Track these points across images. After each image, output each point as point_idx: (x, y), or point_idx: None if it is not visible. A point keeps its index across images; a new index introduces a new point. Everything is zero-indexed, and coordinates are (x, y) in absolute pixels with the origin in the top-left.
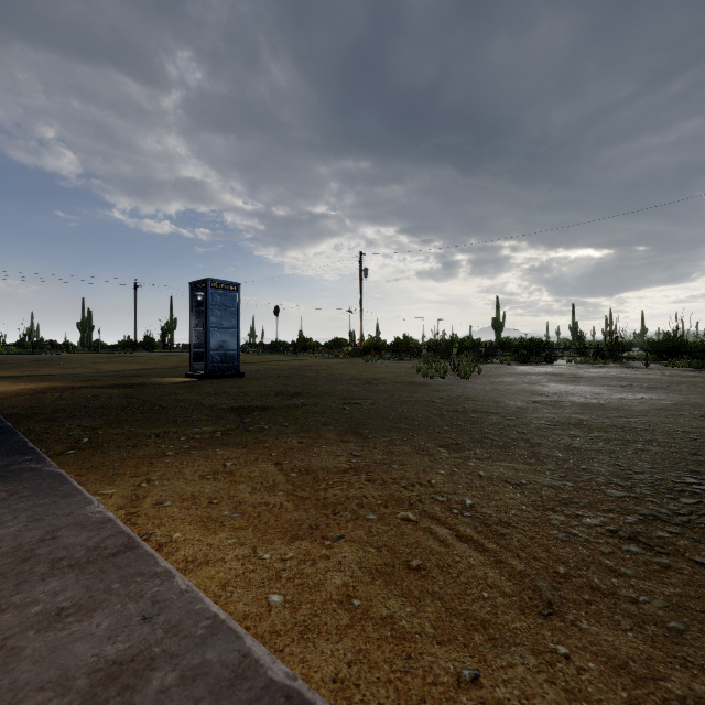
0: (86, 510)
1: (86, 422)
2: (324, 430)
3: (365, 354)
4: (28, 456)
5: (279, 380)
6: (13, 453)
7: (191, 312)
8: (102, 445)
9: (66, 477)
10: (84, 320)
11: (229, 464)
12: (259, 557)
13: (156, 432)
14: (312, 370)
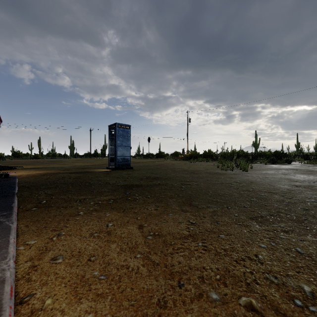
0: None
1: (50, 191)
2: (170, 201)
3: (189, 158)
4: (5, 212)
5: (148, 171)
6: (0, 209)
7: (109, 139)
8: (51, 205)
9: (10, 231)
10: (71, 144)
11: (110, 224)
12: None
13: (80, 198)
14: (164, 166)
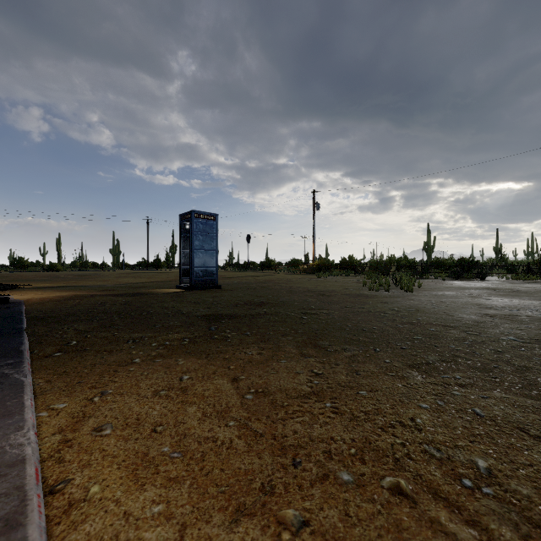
0: (8, 440)
1: (83, 325)
2: (283, 340)
3: (317, 271)
4: (11, 360)
5: (247, 291)
6: (2, 355)
7: (180, 237)
8: (86, 348)
9: (24, 388)
10: (114, 247)
11: (186, 377)
12: None
13: (134, 337)
14: (275, 284)
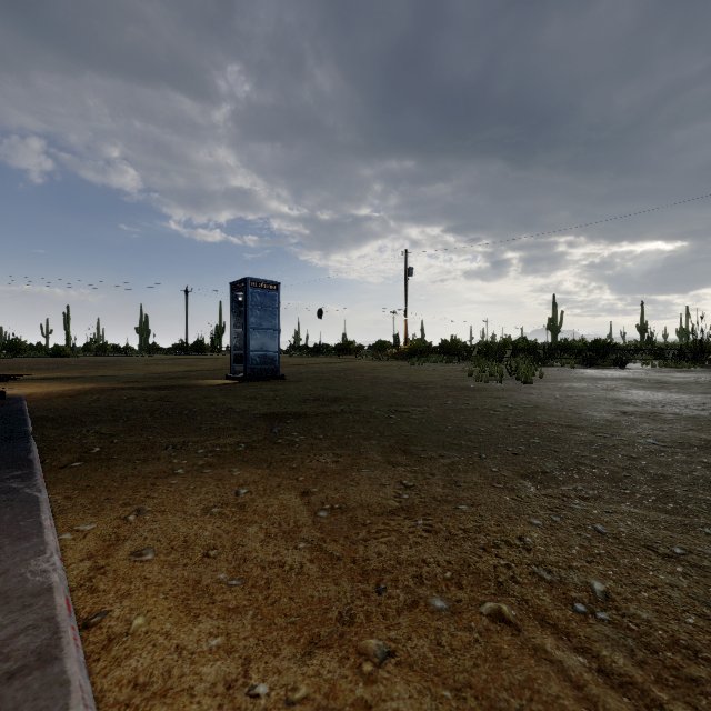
0: (28, 567)
1: (106, 428)
2: (365, 445)
3: (410, 356)
4: (18, 471)
5: (319, 383)
6: (6, 466)
7: (231, 312)
8: (112, 457)
9: (39, 505)
10: (142, 324)
11: (243, 491)
12: (249, 691)
13: (175, 442)
14: (354, 373)
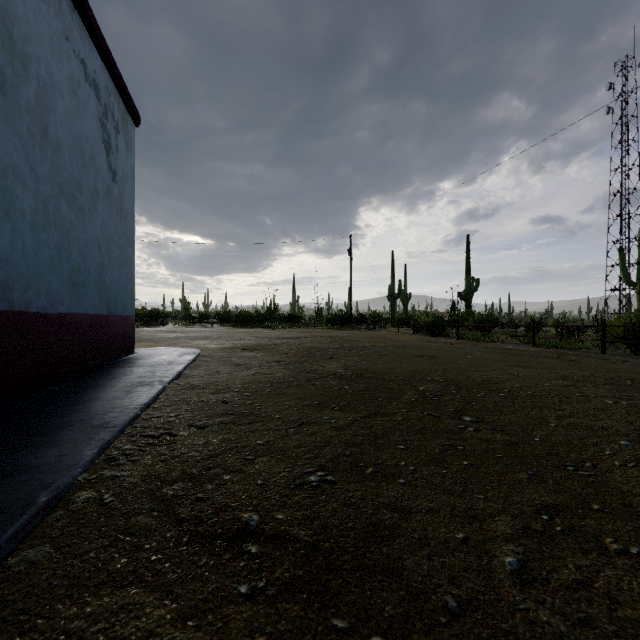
0: None
1: None
2: None
3: None
4: None
5: None
6: None
7: None
8: None
9: None
10: None
11: None
12: None
13: None
14: None
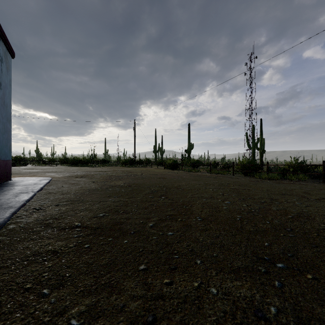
0: None
1: None
2: None
3: None
4: None
5: None
6: None
7: None
8: None
9: None
10: None
11: None
12: None
13: None
14: None
